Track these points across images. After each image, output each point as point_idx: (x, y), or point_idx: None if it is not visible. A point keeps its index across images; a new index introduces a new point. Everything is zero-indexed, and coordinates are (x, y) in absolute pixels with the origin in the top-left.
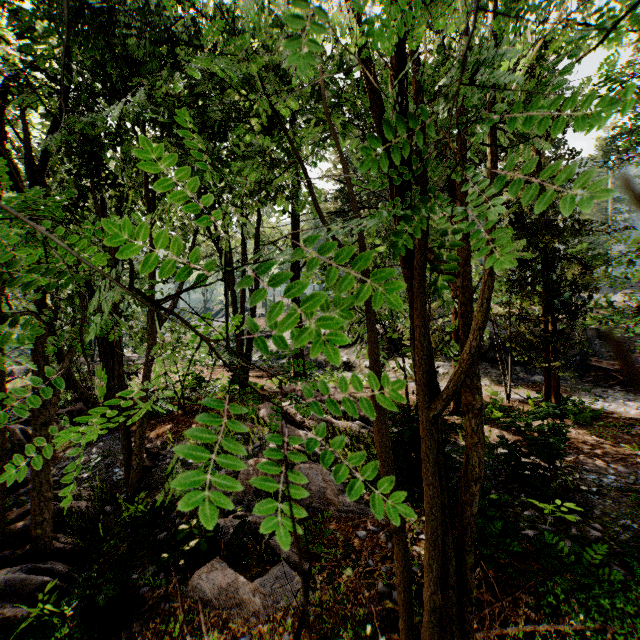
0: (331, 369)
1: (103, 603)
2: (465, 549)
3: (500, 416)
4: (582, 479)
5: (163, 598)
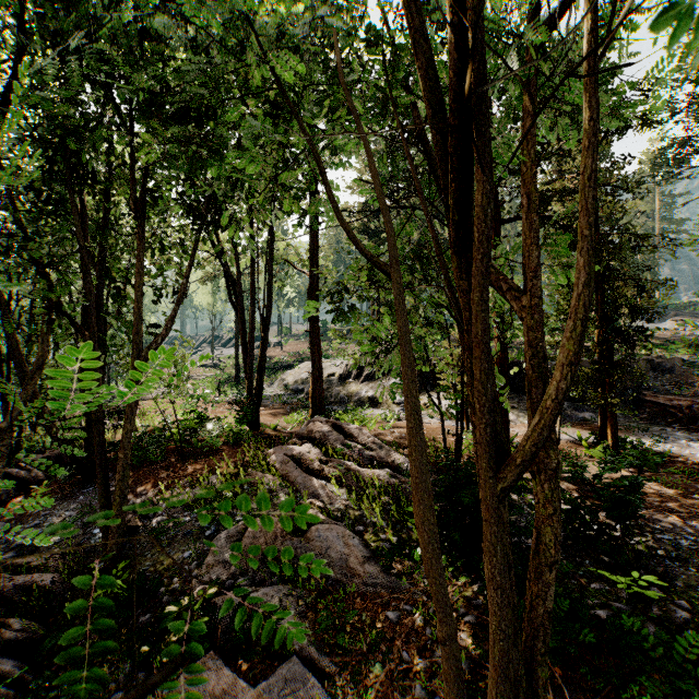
0: (354, 405)
1: None
2: (536, 658)
3: None
4: (655, 540)
5: None
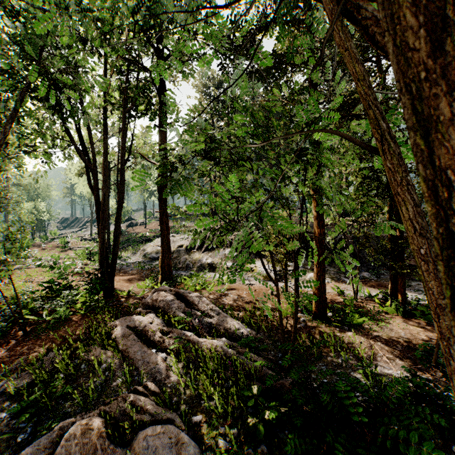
0: (197, 270)
1: None
2: None
3: (361, 321)
4: None
5: None
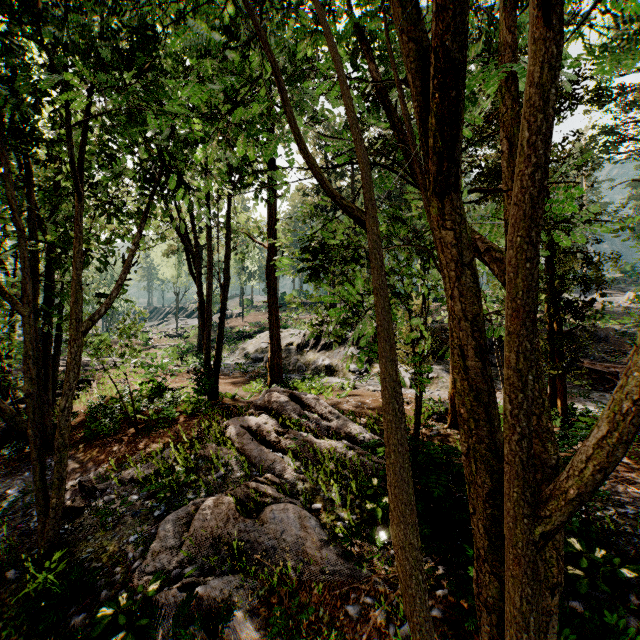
0: (312, 373)
1: None
2: None
3: None
4: (619, 515)
5: None
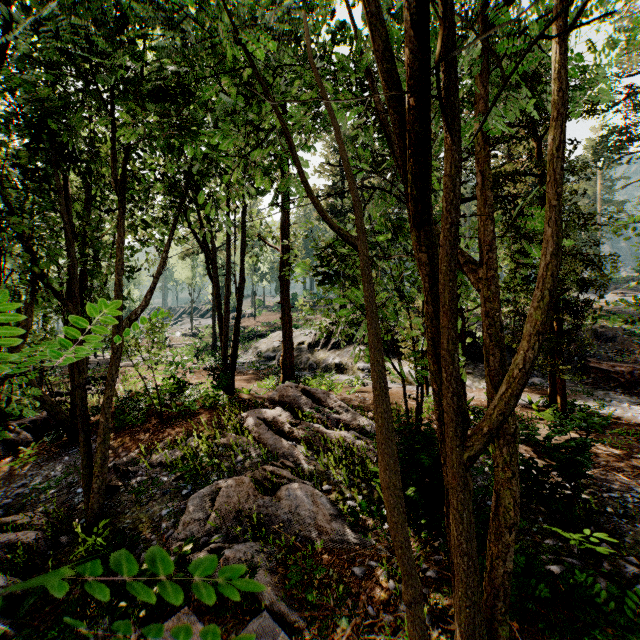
0: (322, 371)
1: None
2: (497, 617)
3: None
4: (604, 498)
5: None
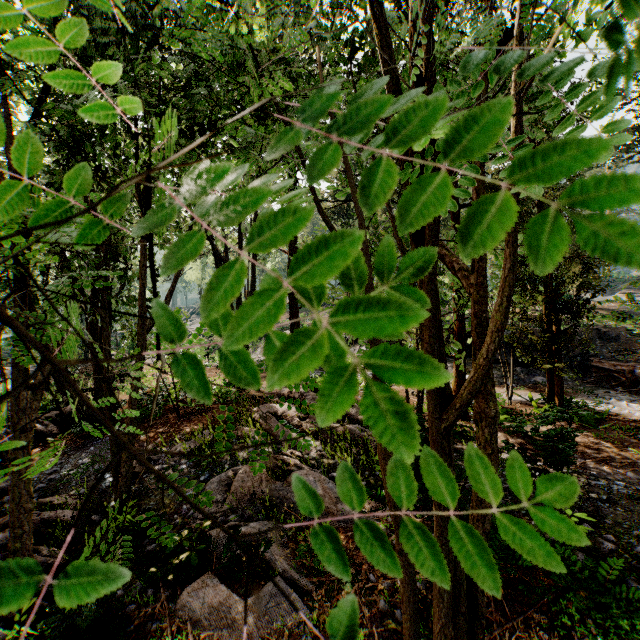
0: None
1: (82, 627)
2: None
3: (503, 419)
4: (591, 486)
5: (150, 617)
